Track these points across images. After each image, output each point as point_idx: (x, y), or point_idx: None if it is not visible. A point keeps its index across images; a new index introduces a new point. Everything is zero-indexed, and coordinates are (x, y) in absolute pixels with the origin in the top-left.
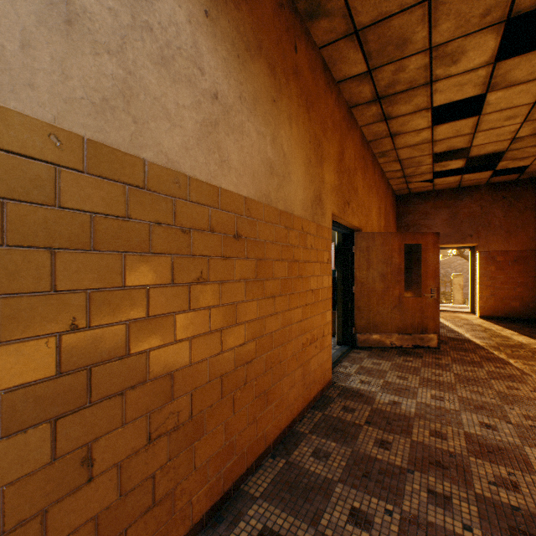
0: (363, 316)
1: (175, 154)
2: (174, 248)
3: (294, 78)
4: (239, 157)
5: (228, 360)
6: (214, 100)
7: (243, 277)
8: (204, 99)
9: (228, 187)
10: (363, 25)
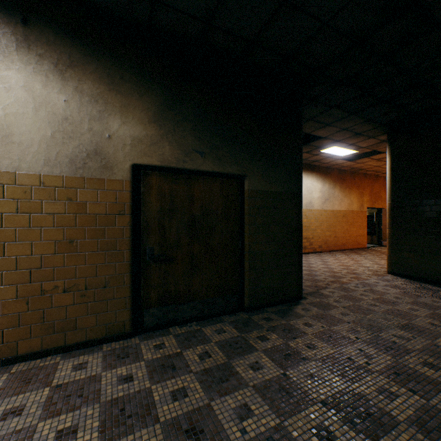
0: (384, 236)
1: (336, 208)
2: (336, 218)
3: (354, 185)
4: (343, 205)
5: (342, 232)
6: (340, 199)
7: (344, 222)
8: (339, 200)
9: (342, 210)
10: (371, 170)
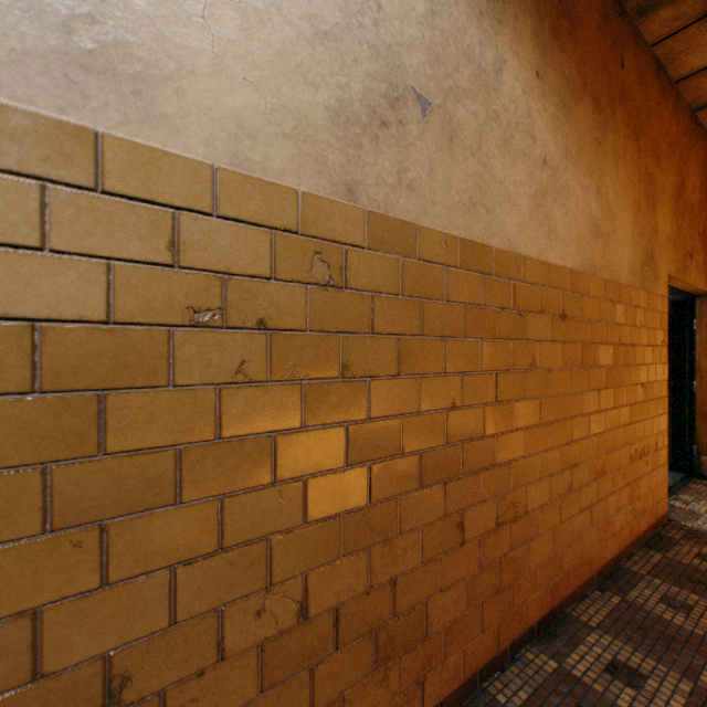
0: None
1: (513, 235)
2: (513, 333)
3: (619, 103)
4: (564, 223)
5: (554, 459)
6: (543, 166)
7: (567, 364)
8: (535, 168)
9: (554, 260)
10: None
